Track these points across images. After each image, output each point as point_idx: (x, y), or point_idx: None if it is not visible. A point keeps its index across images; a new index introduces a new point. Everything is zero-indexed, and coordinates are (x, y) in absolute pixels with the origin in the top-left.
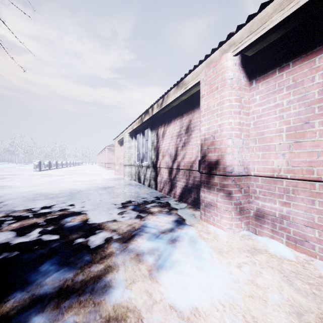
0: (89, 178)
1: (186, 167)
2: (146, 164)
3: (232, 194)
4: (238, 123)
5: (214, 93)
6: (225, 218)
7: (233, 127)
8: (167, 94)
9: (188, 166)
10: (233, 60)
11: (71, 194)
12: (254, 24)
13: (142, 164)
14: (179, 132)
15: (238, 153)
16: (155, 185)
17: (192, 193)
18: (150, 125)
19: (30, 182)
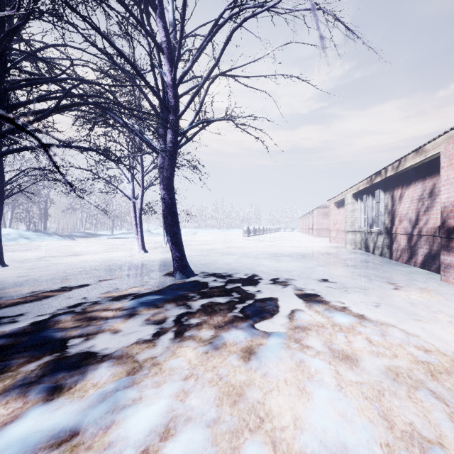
0: (303, 245)
1: (429, 233)
2: (377, 230)
3: None
4: None
5: (453, 166)
6: None
7: None
8: (405, 158)
9: (431, 232)
10: None
11: (299, 255)
12: None
13: (371, 230)
14: (420, 196)
15: None
16: (390, 254)
17: (436, 260)
18: (382, 186)
19: (254, 245)
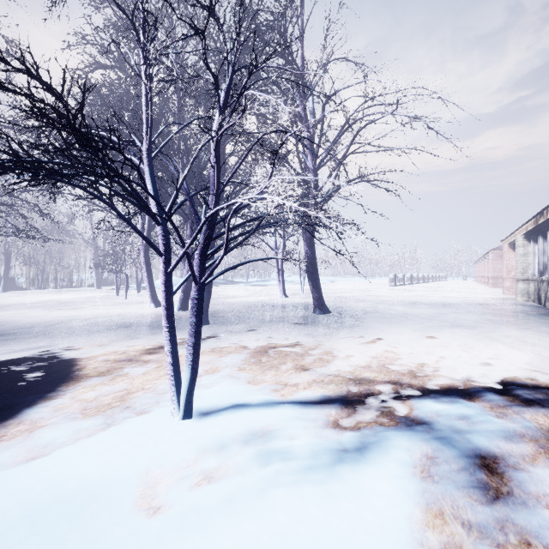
0: (460, 296)
1: None
2: (546, 278)
3: None
4: None
5: None
6: None
7: None
8: None
9: None
10: None
11: (443, 304)
12: None
13: (542, 279)
14: None
15: None
16: None
17: None
18: None
19: (397, 295)
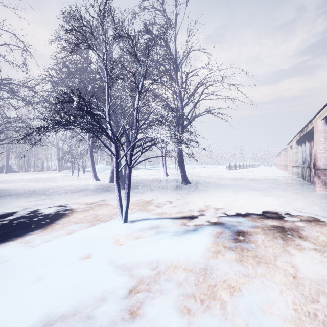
0: (264, 175)
1: None
2: (305, 165)
3: (320, 176)
4: (324, 148)
5: (315, 134)
6: (317, 186)
7: (321, 149)
8: (308, 125)
9: None
10: (321, 122)
11: (252, 179)
12: (323, 112)
13: (304, 165)
14: None
15: (324, 160)
16: (309, 180)
17: None
18: (307, 138)
19: (229, 174)
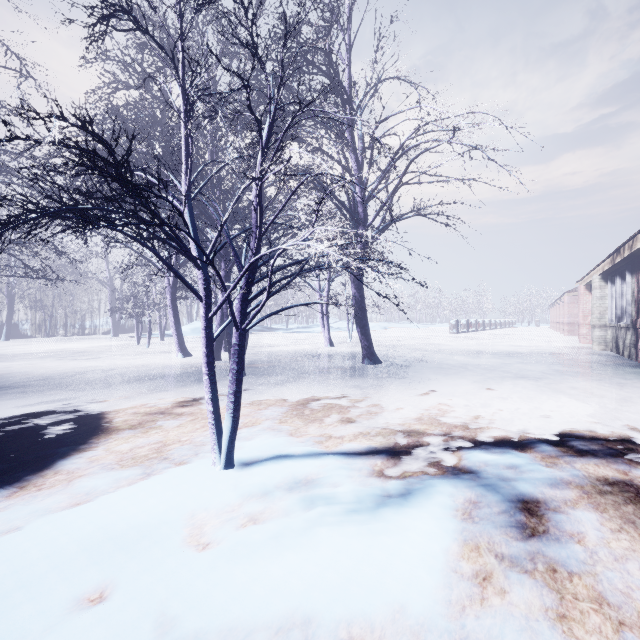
0: (530, 344)
1: None
2: (624, 325)
3: None
4: None
5: None
6: None
7: None
8: (636, 237)
9: None
10: None
11: (510, 354)
12: None
13: (620, 325)
14: None
15: None
16: (635, 355)
17: None
18: (628, 267)
19: (459, 343)
